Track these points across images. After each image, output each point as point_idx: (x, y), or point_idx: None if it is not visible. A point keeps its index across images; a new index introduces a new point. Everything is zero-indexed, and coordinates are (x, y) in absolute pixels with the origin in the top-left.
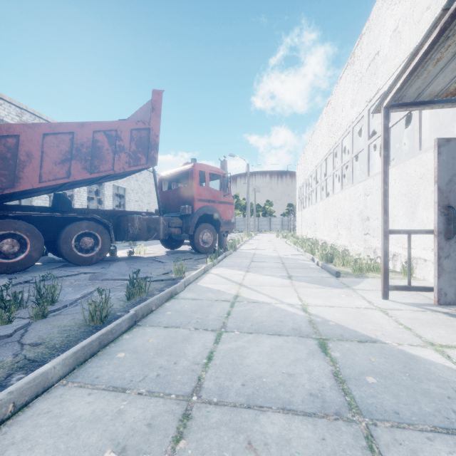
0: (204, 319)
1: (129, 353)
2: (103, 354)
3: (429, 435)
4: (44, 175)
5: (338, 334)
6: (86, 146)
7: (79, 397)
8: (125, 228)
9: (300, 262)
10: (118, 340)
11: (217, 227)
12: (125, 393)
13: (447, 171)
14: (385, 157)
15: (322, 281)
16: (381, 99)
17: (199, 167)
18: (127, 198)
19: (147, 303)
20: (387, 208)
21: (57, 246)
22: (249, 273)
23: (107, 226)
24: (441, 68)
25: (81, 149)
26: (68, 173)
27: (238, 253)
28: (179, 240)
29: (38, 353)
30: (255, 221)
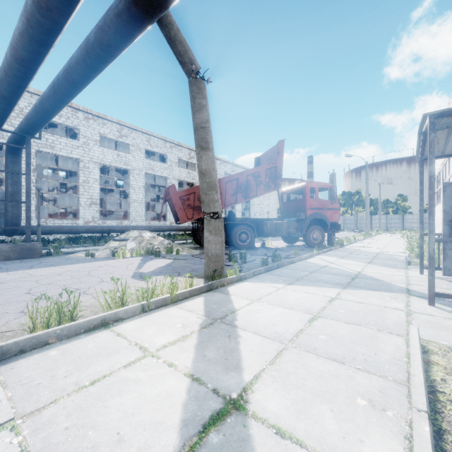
0: (306, 269)
1: (279, 272)
2: (271, 271)
3: (364, 289)
4: (226, 203)
5: (365, 278)
6: (243, 184)
7: (270, 275)
8: (262, 229)
9: (392, 256)
10: (274, 270)
11: (325, 228)
12: (281, 276)
13: (451, 200)
14: (421, 190)
15: (391, 265)
16: (416, 157)
17: (310, 185)
18: (251, 202)
19: (282, 262)
20: (422, 220)
21: (229, 238)
22: (341, 259)
23: (252, 228)
24: (444, 144)
25: (241, 187)
26: (236, 200)
27: (343, 248)
28: (295, 237)
29: (252, 269)
30: (380, 219)
